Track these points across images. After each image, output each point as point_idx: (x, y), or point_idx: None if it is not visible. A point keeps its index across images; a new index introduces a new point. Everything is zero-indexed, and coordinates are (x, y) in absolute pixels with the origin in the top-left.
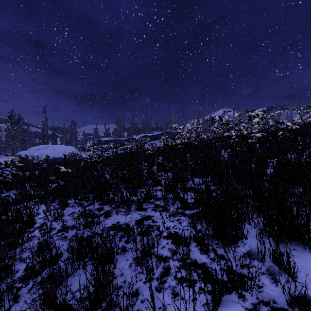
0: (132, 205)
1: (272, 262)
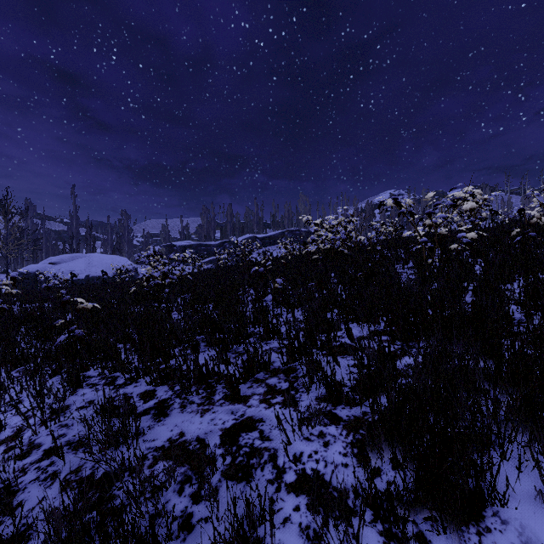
0: (219, 386)
1: None
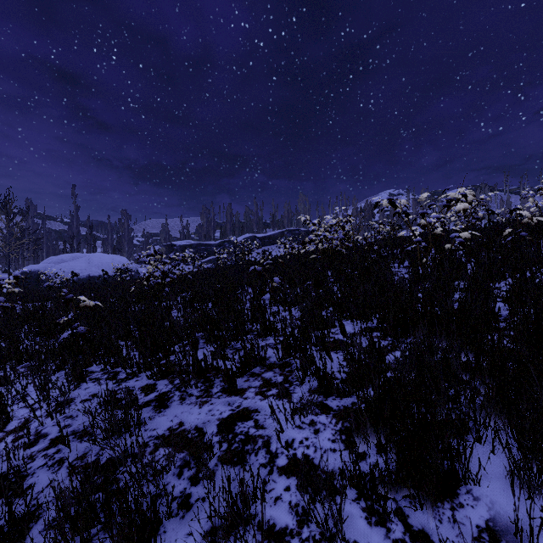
0: (217, 380)
1: None
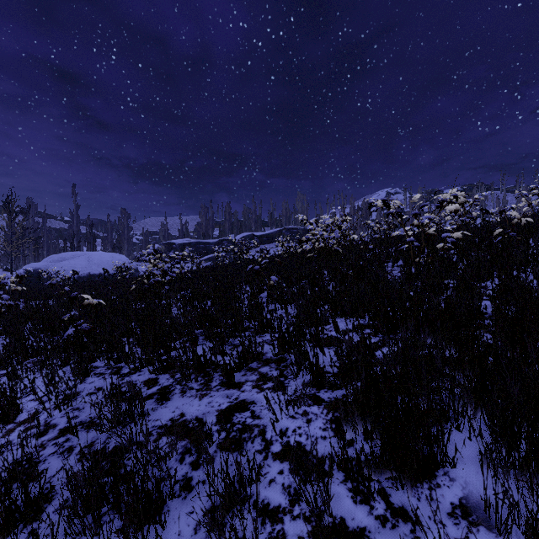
0: (216, 374)
1: (523, 537)
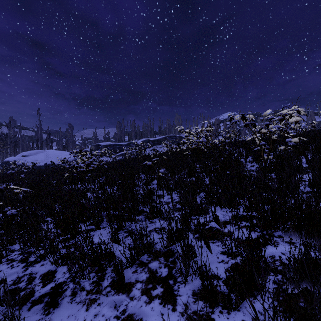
0: (108, 269)
1: None
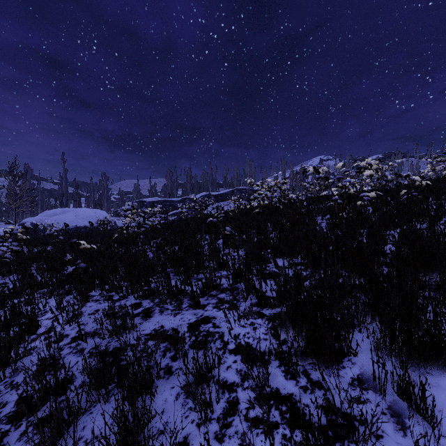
0: (185, 299)
1: (396, 395)
